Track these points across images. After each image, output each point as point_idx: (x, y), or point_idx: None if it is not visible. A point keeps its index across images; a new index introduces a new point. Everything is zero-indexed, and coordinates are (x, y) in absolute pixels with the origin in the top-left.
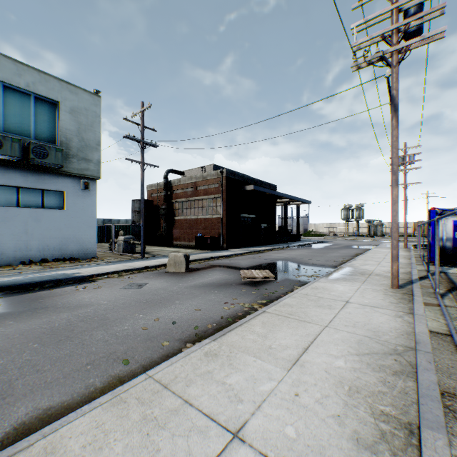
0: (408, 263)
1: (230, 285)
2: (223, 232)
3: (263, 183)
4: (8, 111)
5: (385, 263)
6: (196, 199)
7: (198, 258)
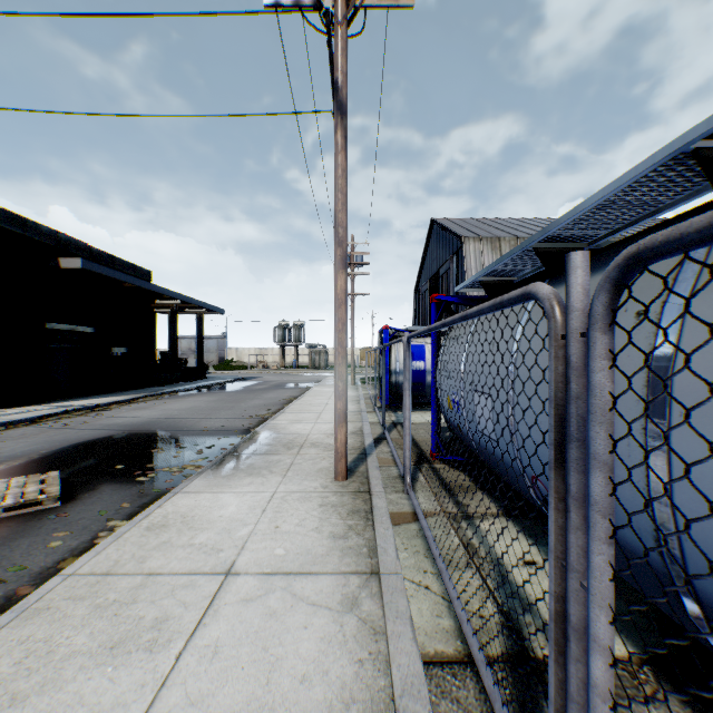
0: (358, 411)
1: None
2: None
3: (117, 261)
4: None
5: (328, 414)
6: None
7: None
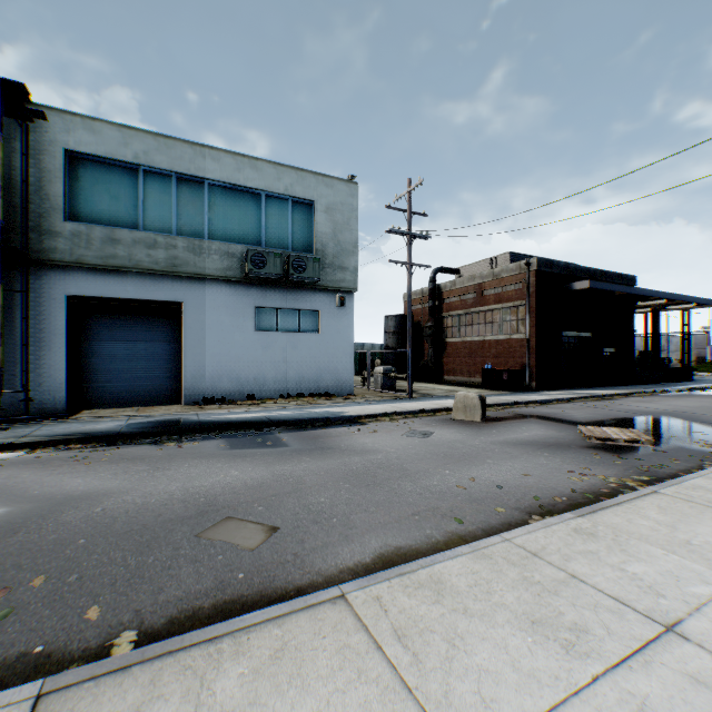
0: None
1: (568, 448)
2: (531, 362)
3: (606, 274)
4: (269, 223)
5: None
6: (482, 310)
7: (494, 403)
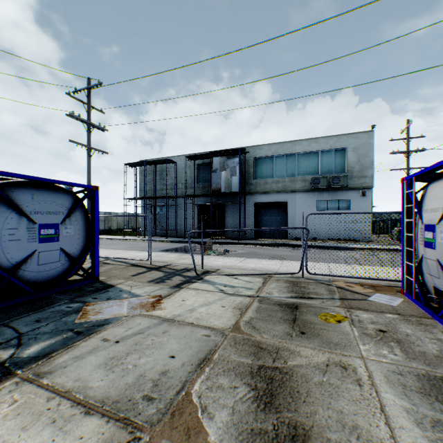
0: None
1: None
2: None
3: None
4: (322, 163)
5: None
6: None
7: None
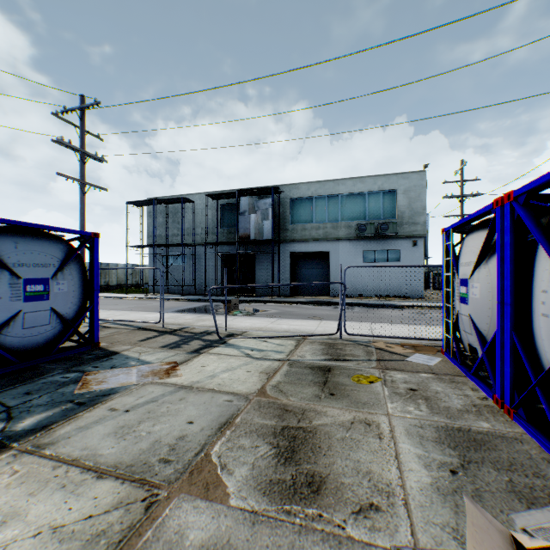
0: None
1: None
2: None
3: None
4: (369, 207)
5: None
6: None
7: None
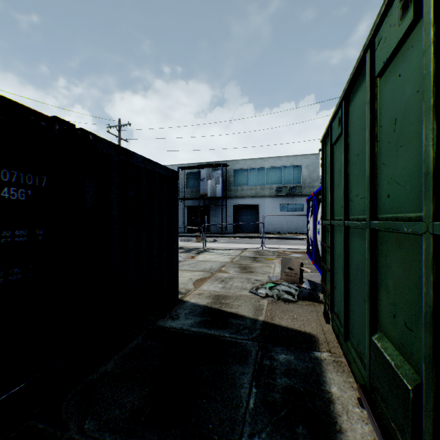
0: None
1: None
2: None
3: None
4: (284, 176)
5: None
6: None
7: None
